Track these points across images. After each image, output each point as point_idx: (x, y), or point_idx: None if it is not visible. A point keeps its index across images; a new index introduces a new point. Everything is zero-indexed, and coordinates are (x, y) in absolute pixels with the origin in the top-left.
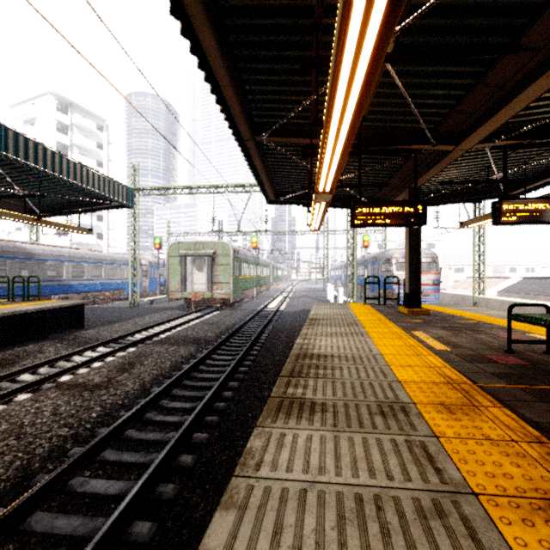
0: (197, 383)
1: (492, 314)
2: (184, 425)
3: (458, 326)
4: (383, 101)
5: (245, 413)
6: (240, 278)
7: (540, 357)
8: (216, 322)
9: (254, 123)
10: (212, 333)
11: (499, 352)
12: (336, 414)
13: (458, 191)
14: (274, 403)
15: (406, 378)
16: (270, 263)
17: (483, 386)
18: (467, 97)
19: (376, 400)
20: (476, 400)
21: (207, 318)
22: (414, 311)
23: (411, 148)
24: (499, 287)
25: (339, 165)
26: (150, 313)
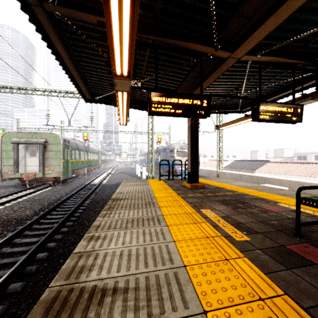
0: None
1: (239, 184)
2: None
3: (230, 199)
4: None
5: None
6: (71, 161)
7: None
8: (42, 198)
9: None
10: (31, 211)
11: (291, 237)
12: None
13: (215, 105)
14: None
15: None
16: (99, 151)
17: None
18: None
19: None
20: None
21: (36, 194)
22: (194, 185)
23: (198, 50)
24: (224, 165)
25: (133, 28)
26: None
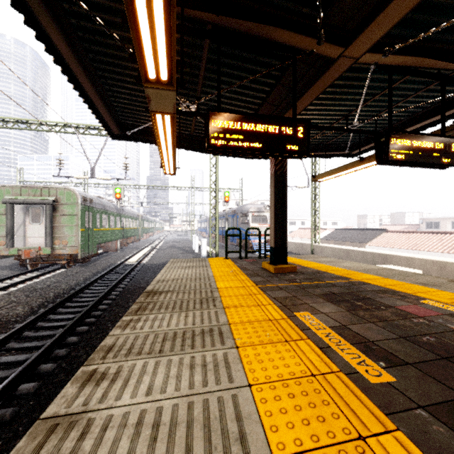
0: None
1: (350, 266)
2: None
3: (341, 292)
4: None
5: None
6: (94, 229)
7: None
8: (47, 286)
9: None
10: (25, 307)
11: None
12: None
13: (311, 145)
14: None
15: None
16: (139, 215)
17: None
18: None
19: None
20: None
21: (40, 280)
22: (281, 268)
23: (289, 43)
24: (320, 236)
25: None
26: None
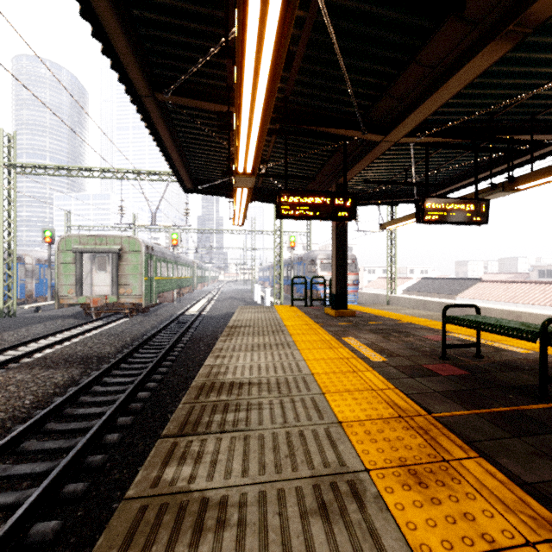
0: (69, 425)
1: (410, 312)
2: (14, 515)
3: (385, 329)
4: (313, 69)
5: (133, 466)
6: (155, 278)
7: (474, 362)
8: (121, 332)
9: (154, 75)
10: (111, 347)
11: (435, 359)
12: (243, 531)
13: (378, 193)
14: (126, 519)
15: (348, 414)
16: (194, 263)
17: (440, 416)
18: (399, 77)
19: (312, 474)
20: (443, 448)
21: (110, 327)
22: (341, 313)
23: (340, 133)
24: (404, 286)
25: (261, 134)
26: (30, 324)
